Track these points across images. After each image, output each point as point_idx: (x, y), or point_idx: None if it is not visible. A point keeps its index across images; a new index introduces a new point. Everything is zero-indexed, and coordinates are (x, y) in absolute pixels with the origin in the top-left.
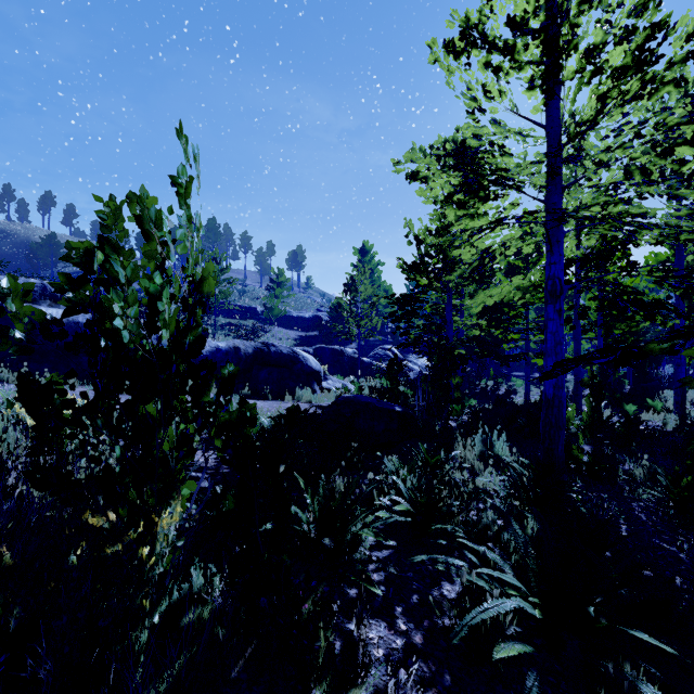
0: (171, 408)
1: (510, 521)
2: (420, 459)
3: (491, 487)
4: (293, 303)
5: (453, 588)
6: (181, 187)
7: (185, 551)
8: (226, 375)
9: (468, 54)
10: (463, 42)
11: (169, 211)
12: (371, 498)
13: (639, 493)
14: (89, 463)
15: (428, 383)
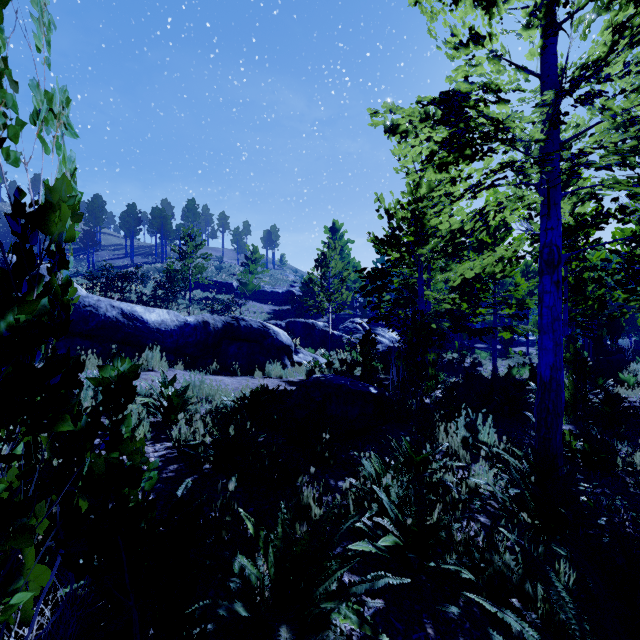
0: None
1: (548, 575)
2: (402, 455)
3: (484, 486)
4: (267, 278)
5: None
6: None
7: None
8: (112, 379)
9: None
10: None
11: None
12: (347, 513)
13: None
14: None
15: (403, 359)
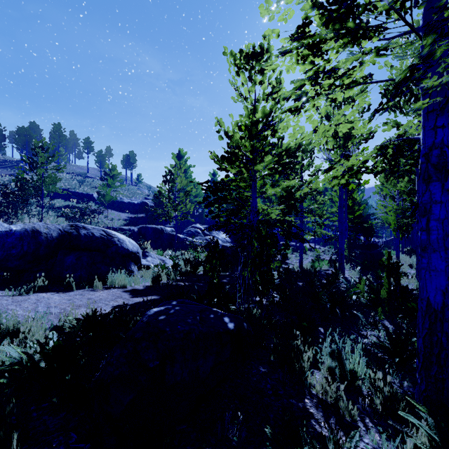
0: None
1: None
2: None
3: None
4: (125, 192)
5: None
6: None
7: None
8: None
9: None
10: None
11: None
12: None
13: None
14: None
15: (248, 268)
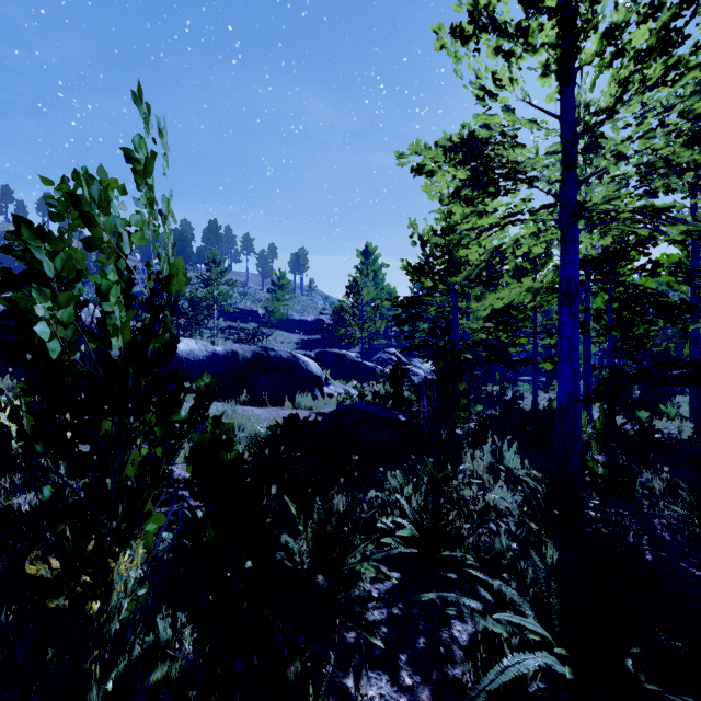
0: (130, 430)
1: (528, 551)
2: (425, 473)
3: (502, 503)
4: (295, 306)
5: (465, 627)
6: (138, 162)
7: (152, 597)
8: (201, 389)
9: (478, 39)
10: (471, 28)
11: (121, 191)
12: (372, 519)
13: (659, 509)
14: (36, 494)
15: (434, 389)
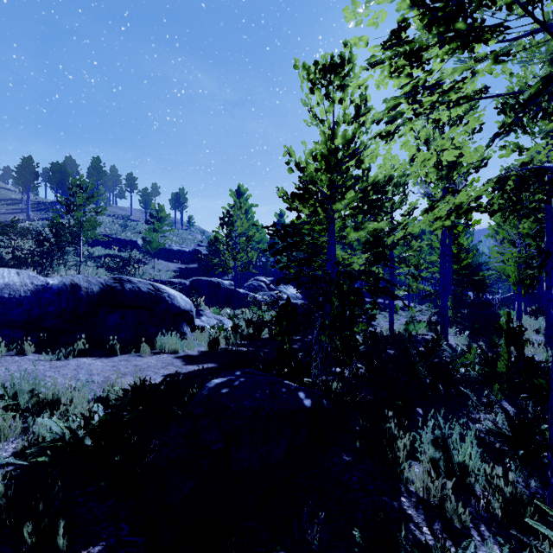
0: None
1: None
2: None
3: None
4: (175, 238)
5: None
6: None
7: None
8: None
9: None
10: None
11: None
12: None
13: None
14: None
15: (326, 332)
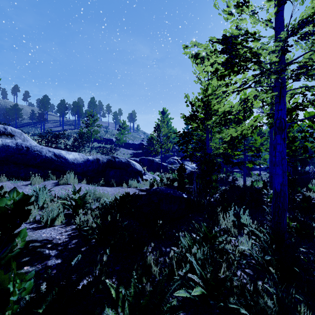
0: None
1: None
2: (202, 233)
3: (246, 249)
4: (130, 137)
5: None
6: None
7: None
8: (8, 206)
9: None
10: None
11: None
12: (172, 269)
13: None
14: None
15: (199, 178)
